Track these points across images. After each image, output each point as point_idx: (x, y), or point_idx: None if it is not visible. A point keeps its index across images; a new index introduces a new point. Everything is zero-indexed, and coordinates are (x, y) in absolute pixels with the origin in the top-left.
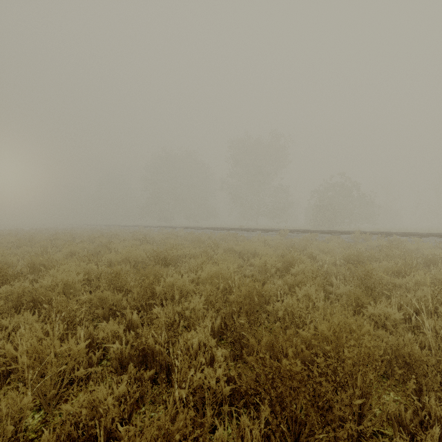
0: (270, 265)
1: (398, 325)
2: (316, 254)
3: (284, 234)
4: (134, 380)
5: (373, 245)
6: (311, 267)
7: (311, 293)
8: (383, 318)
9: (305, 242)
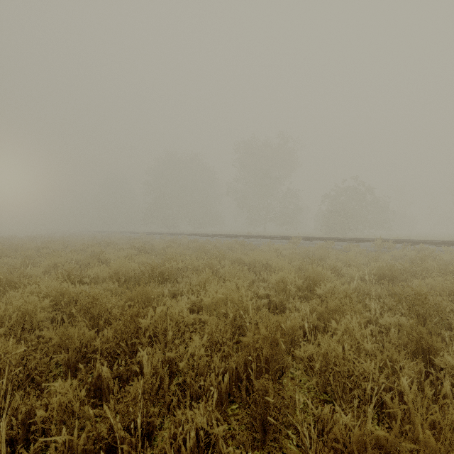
0: (289, 283)
1: None
2: (338, 266)
3: (296, 242)
4: None
5: (400, 255)
6: (341, 287)
7: (352, 328)
8: None
9: (323, 252)
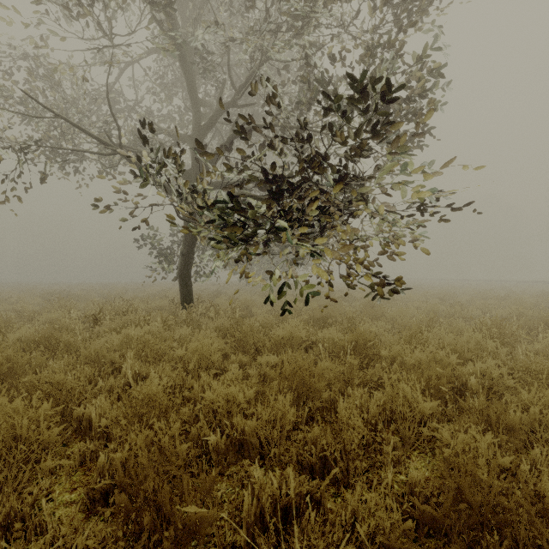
0: None
1: None
2: None
3: None
4: None
5: None
6: None
7: None
8: None
9: None
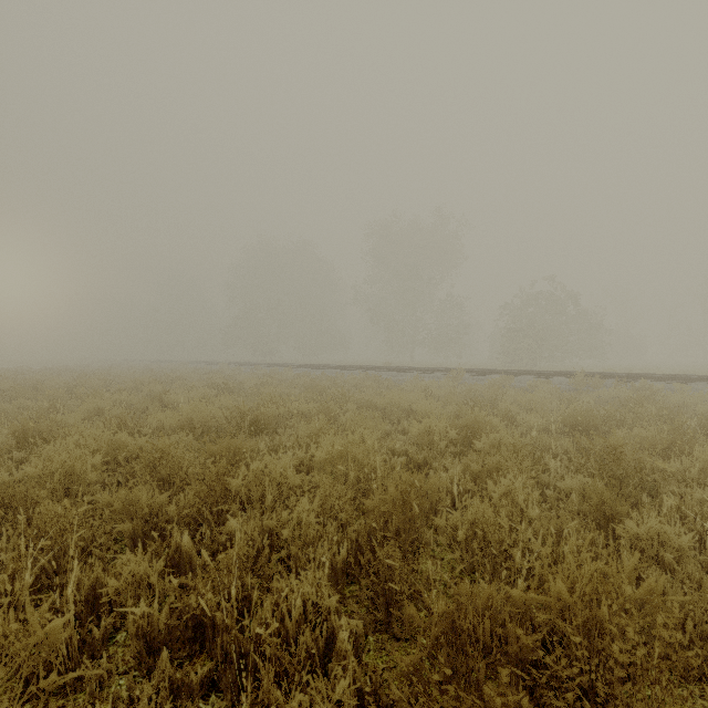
0: (437, 434)
1: (685, 557)
2: (514, 412)
3: (457, 377)
4: (170, 687)
5: (609, 396)
6: (510, 439)
7: (515, 491)
8: (656, 544)
9: (494, 392)
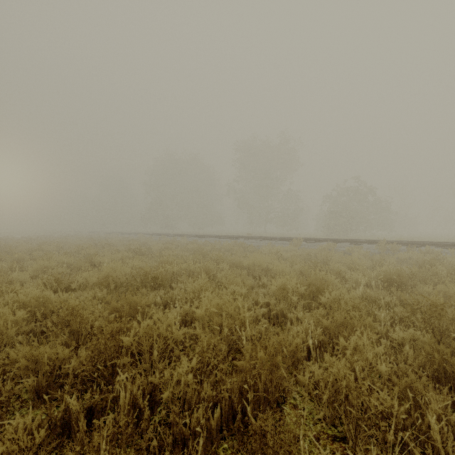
0: (291, 291)
1: None
2: (342, 270)
3: (297, 243)
4: None
5: (406, 258)
6: (347, 295)
7: (362, 346)
8: None
9: (325, 255)
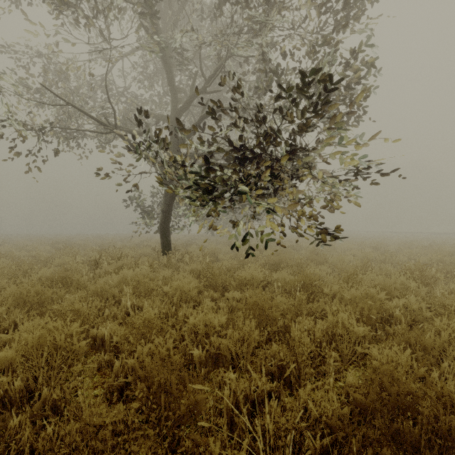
0: None
1: None
2: None
3: None
4: None
5: None
6: None
7: None
8: None
9: None
